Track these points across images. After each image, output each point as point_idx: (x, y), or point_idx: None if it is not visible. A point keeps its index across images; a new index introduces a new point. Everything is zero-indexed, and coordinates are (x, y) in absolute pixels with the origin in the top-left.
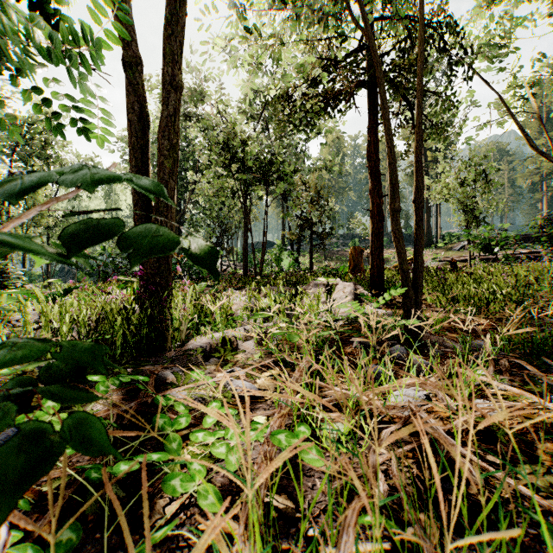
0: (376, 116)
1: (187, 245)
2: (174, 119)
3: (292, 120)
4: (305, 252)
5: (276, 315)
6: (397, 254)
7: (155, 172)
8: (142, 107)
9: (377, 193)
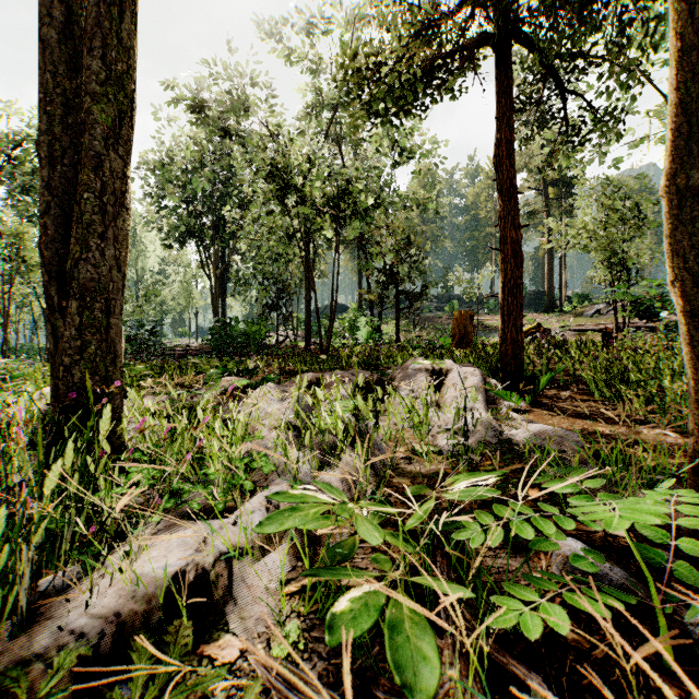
0: (510, 97)
1: (233, 310)
2: (117, 17)
3: (375, 102)
4: (388, 319)
5: (346, 450)
6: (681, 317)
7: (190, 212)
8: (70, 17)
9: (512, 223)
